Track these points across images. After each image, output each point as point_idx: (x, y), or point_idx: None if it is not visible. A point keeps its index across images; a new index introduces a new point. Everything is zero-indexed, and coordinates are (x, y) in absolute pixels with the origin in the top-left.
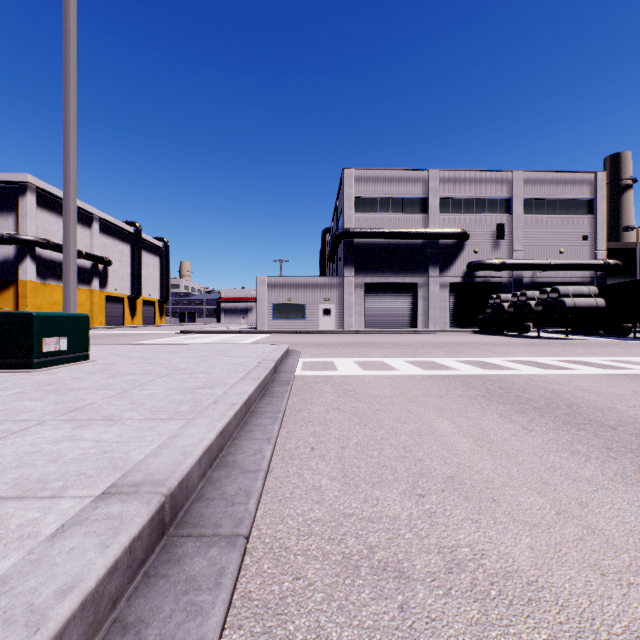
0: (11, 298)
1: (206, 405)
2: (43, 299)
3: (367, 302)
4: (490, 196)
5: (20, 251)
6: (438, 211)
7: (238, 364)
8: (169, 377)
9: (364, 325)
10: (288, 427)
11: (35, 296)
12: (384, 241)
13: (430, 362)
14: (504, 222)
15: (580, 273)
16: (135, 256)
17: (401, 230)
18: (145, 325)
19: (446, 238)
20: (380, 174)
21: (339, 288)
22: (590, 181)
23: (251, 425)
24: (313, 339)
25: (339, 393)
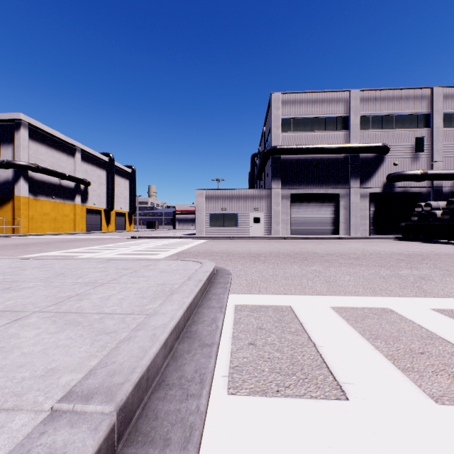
0: (10, 210)
1: None
2: (35, 211)
3: (292, 211)
4: (409, 112)
5: (16, 173)
6: (359, 128)
7: None
8: None
9: (290, 232)
10: None
11: (27, 208)
12: (308, 156)
13: None
14: (423, 136)
15: None
16: (109, 179)
17: (325, 145)
18: (116, 231)
19: (367, 152)
20: (304, 97)
21: (267, 199)
22: None
23: None
24: (246, 247)
25: None
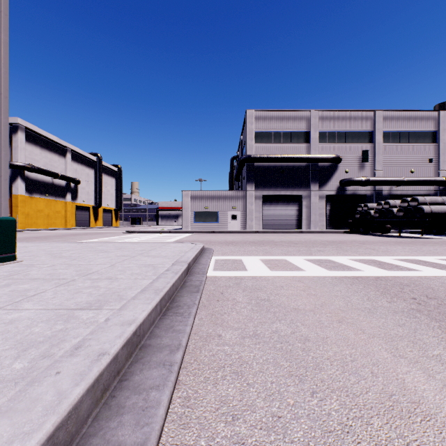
0: None
1: (60, 355)
2: (30, 208)
3: (264, 210)
4: (357, 130)
5: (13, 173)
6: (318, 141)
7: (151, 266)
8: (67, 286)
9: (262, 227)
10: (187, 384)
11: (24, 206)
12: (277, 164)
13: (329, 261)
14: (368, 149)
15: (426, 187)
16: (97, 177)
17: (290, 155)
18: (104, 226)
19: (324, 161)
20: (274, 114)
21: (243, 199)
22: (434, 117)
23: (127, 389)
24: (224, 238)
25: (253, 304)
